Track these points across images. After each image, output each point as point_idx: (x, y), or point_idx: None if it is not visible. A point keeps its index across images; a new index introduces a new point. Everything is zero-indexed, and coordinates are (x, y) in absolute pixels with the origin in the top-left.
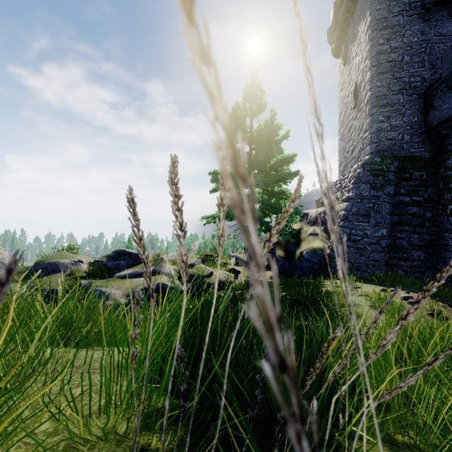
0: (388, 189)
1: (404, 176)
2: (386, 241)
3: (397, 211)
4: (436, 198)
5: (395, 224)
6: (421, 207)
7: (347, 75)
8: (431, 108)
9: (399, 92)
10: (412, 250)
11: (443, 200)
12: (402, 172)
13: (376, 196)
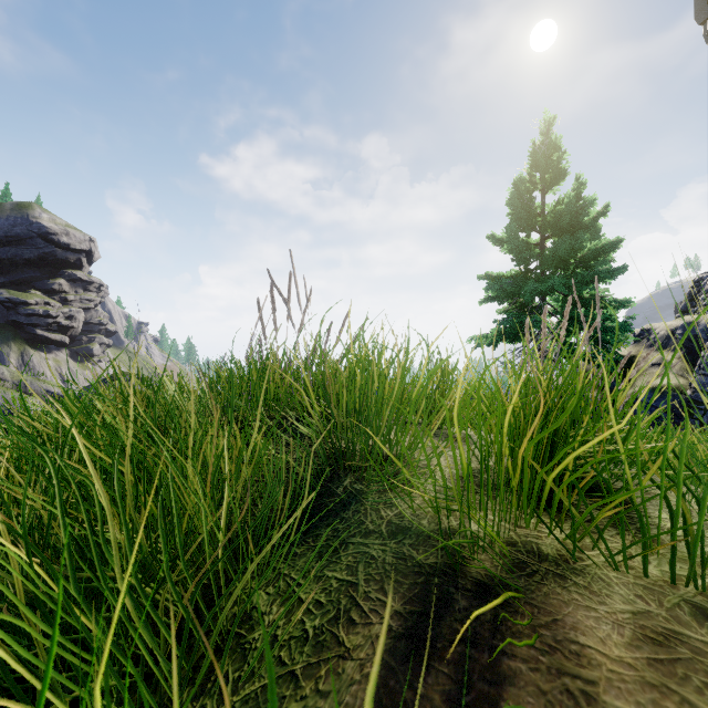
0: None
1: None
2: None
3: None
4: None
5: None
6: None
7: None
8: None
9: None
10: None
11: None
12: None
13: None
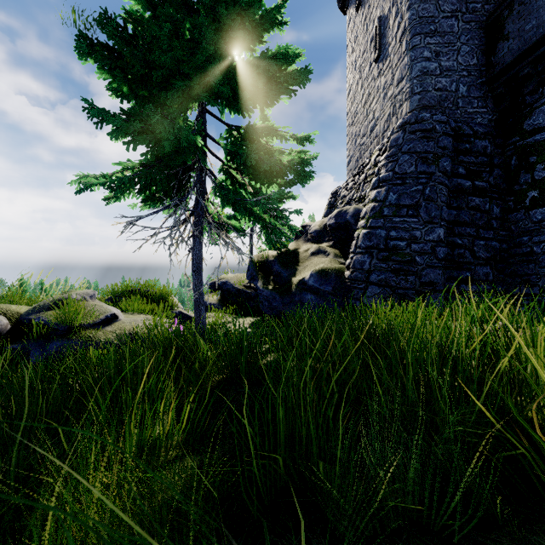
0: (443, 163)
1: (462, 147)
2: (443, 249)
3: (454, 202)
4: (504, 186)
5: (451, 224)
6: (486, 198)
7: (362, 22)
8: (501, 39)
9: (452, 15)
10: (477, 266)
11: (517, 187)
12: (460, 141)
13: (427, 174)
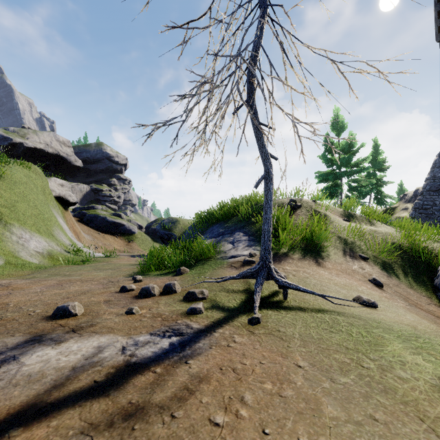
0: None
1: None
2: None
3: None
4: None
5: None
6: None
7: None
8: None
9: None
10: None
11: None
12: None
13: None
